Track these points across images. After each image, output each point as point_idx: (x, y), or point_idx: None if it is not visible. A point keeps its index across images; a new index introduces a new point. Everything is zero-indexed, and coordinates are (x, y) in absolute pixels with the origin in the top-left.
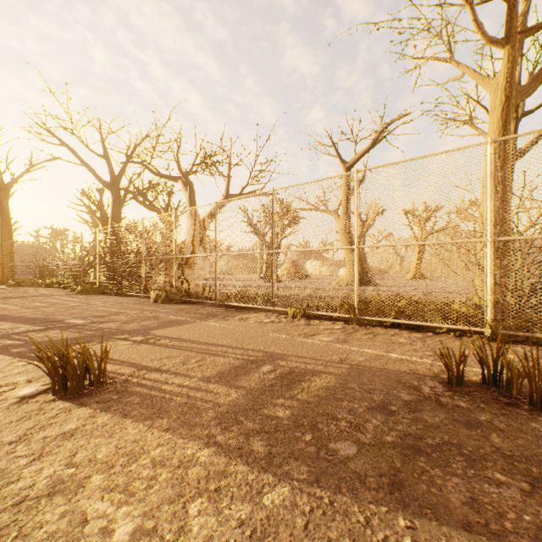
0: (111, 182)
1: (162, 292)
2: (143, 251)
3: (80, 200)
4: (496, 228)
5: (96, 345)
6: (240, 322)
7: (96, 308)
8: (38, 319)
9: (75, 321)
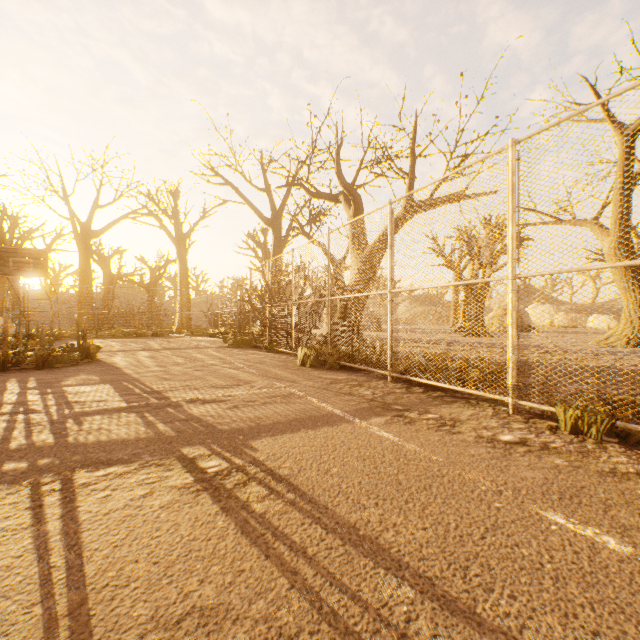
0: (272, 218)
1: (311, 351)
2: (292, 294)
3: (246, 243)
4: None
5: (122, 479)
6: (440, 433)
7: (224, 371)
8: (143, 386)
9: (176, 395)
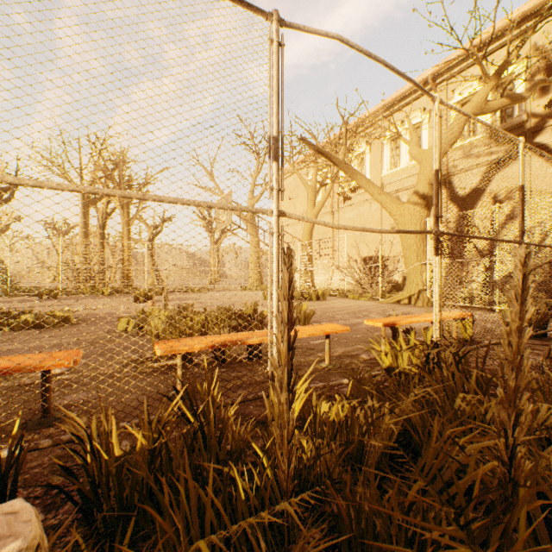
0: None
1: None
2: None
3: None
4: (84, 257)
5: None
6: None
7: None
8: None
9: None
